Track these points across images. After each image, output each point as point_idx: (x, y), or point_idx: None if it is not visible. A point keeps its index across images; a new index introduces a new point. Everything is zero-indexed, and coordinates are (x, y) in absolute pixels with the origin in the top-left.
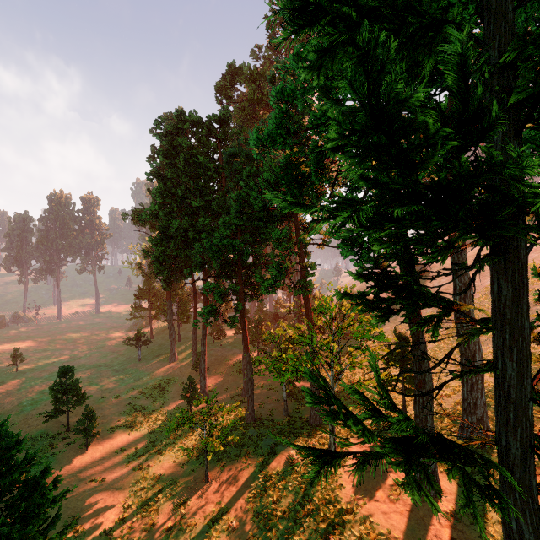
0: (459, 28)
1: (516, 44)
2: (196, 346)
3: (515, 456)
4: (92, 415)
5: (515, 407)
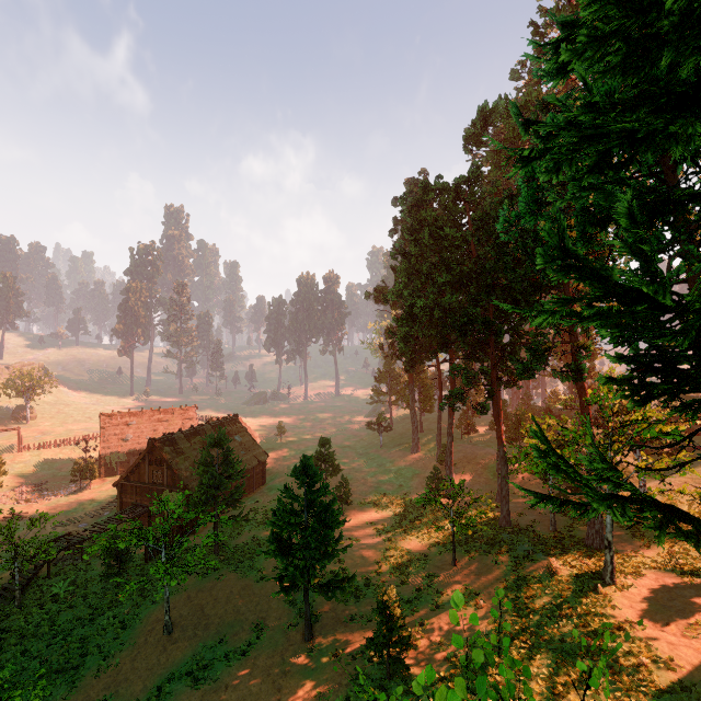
0: None
1: None
2: (440, 437)
3: None
4: (346, 485)
5: None
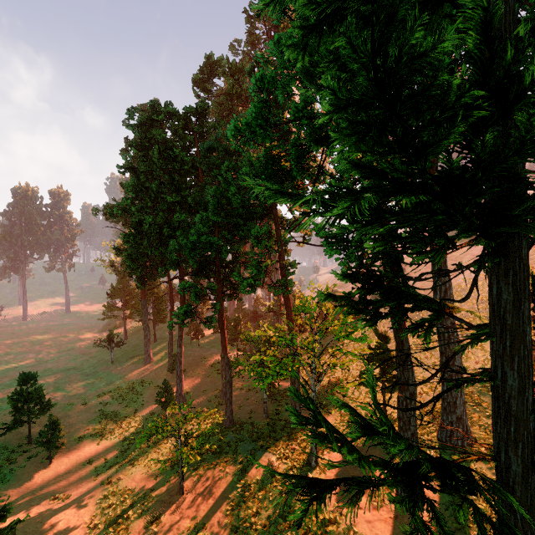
0: (457, 6)
1: (533, 14)
2: (172, 347)
3: (515, 474)
4: (56, 425)
5: (517, 421)
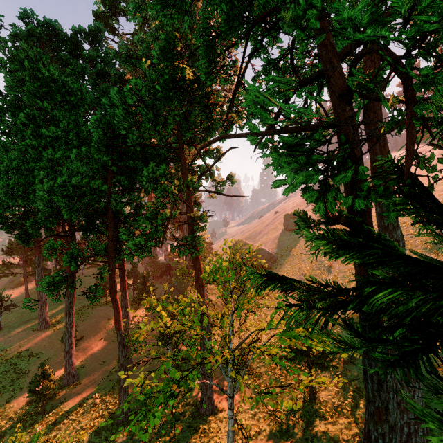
0: None
1: None
2: None
3: None
4: None
5: None
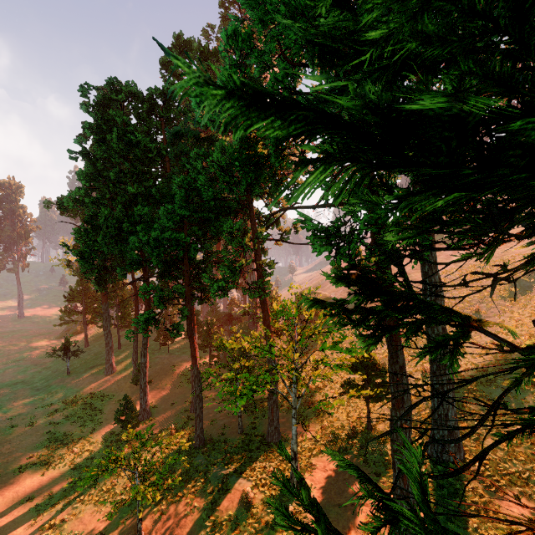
0: None
1: None
2: (137, 355)
3: None
4: None
5: None
